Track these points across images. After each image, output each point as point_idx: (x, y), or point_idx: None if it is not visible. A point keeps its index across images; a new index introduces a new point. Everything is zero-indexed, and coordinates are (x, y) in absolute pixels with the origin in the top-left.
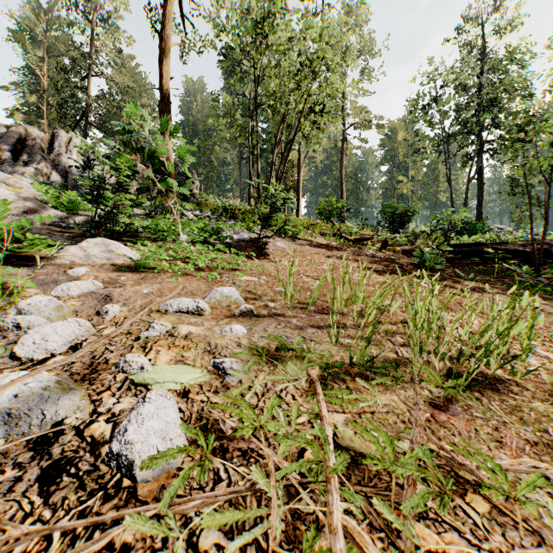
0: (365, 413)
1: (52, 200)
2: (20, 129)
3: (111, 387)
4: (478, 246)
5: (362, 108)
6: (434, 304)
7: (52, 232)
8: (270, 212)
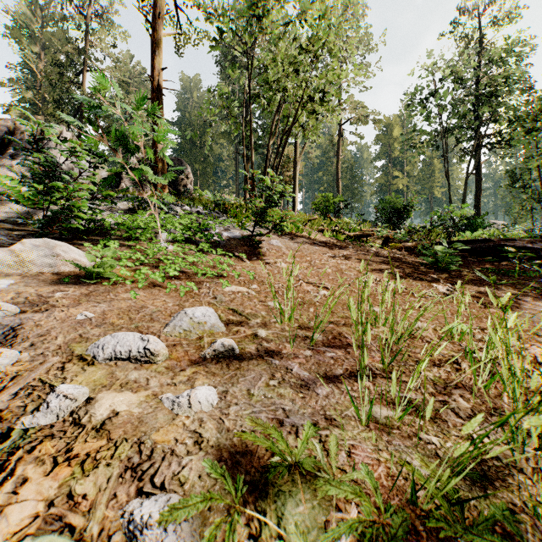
0: None
1: (11, 193)
2: (8, 122)
3: None
4: (484, 243)
5: (358, 103)
6: None
7: None
8: (264, 207)
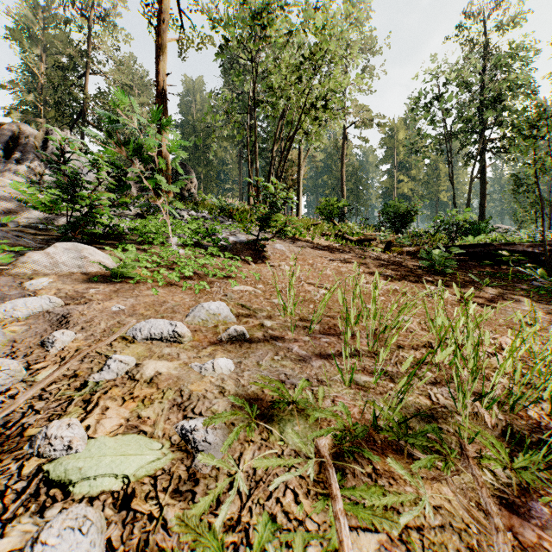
0: (407, 529)
1: (30, 199)
2: (13, 126)
3: (7, 491)
4: (485, 247)
5: (363, 106)
6: (487, 339)
7: (24, 234)
8: (269, 213)
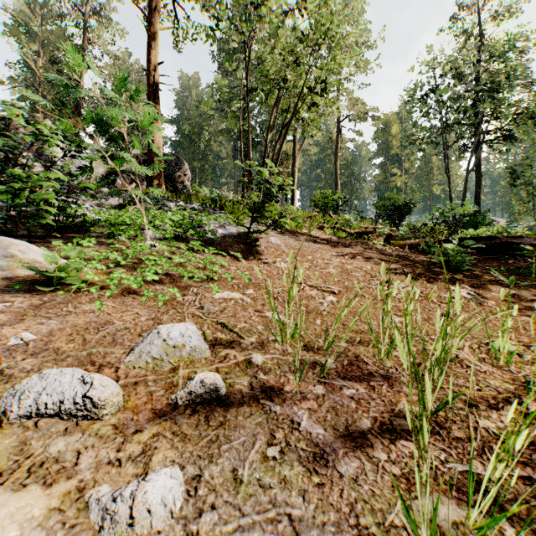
0: None
1: None
2: None
3: None
4: (489, 240)
5: (357, 99)
6: None
7: None
8: (262, 201)
